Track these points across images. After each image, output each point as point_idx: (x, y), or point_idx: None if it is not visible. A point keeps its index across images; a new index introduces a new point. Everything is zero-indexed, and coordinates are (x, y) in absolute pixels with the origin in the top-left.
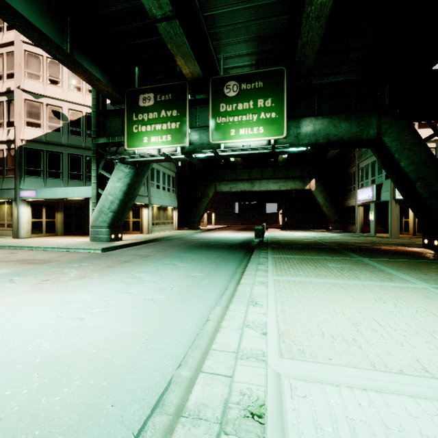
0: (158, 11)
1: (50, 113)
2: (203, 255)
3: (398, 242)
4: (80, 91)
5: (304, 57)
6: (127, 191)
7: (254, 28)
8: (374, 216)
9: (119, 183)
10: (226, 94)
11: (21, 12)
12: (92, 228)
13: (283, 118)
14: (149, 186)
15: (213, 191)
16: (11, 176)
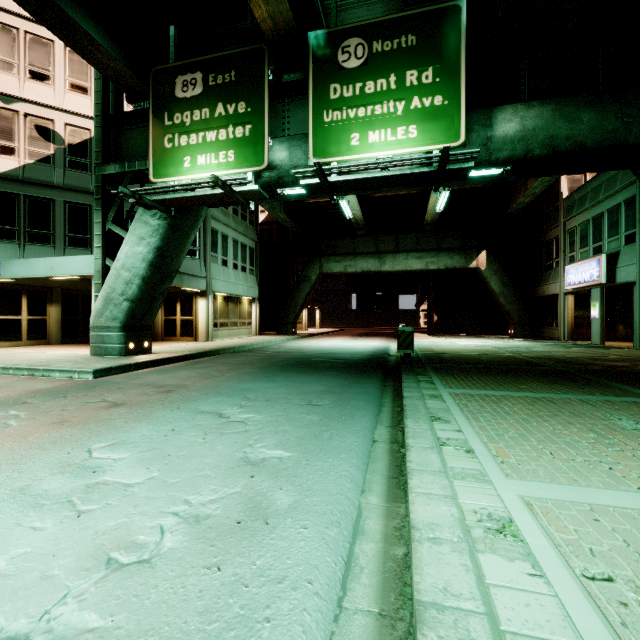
0: None
1: (31, 131)
2: (294, 387)
3: None
4: (86, 94)
5: None
6: (156, 261)
7: None
8: (600, 311)
9: (141, 247)
10: (341, 63)
11: None
12: (92, 330)
13: (459, 105)
14: (208, 260)
15: (318, 272)
16: None
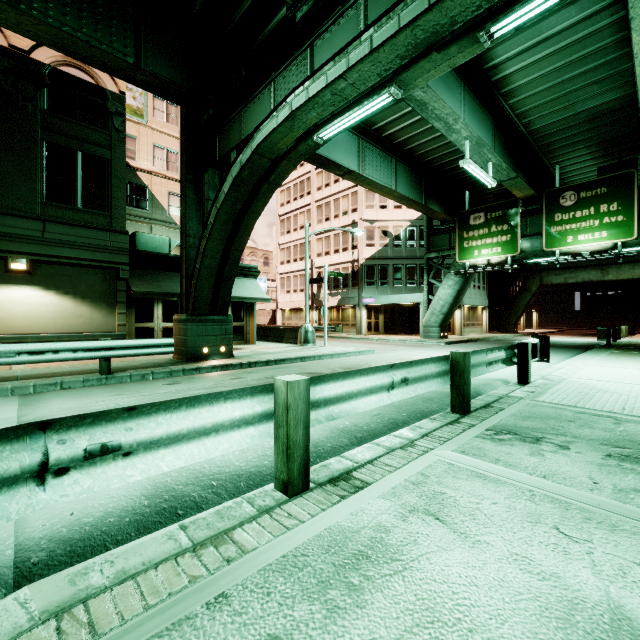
0: (505, 178)
1: (380, 234)
2: None
3: None
4: (401, 209)
5: None
6: (456, 296)
7: (595, 138)
8: None
9: (449, 290)
10: (561, 204)
11: (407, 195)
12: (424, 327)
13: (633, 220)
14: None
15: (538, 284)
16: (354, 287)
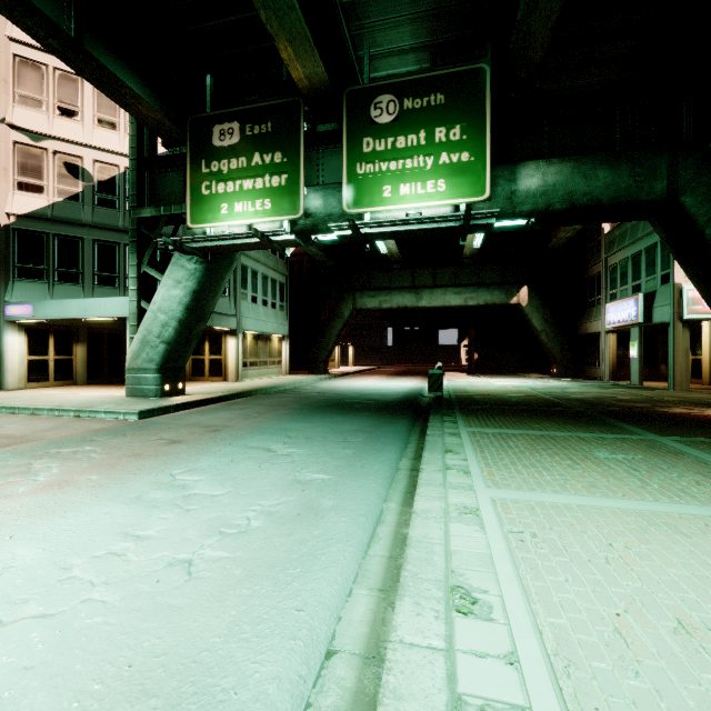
0: None
1: (60, 168)
2: (330, 427)
3: (696, 399)
4: (115, 129)
5: (527, 38)
6: (192, 304)
7: None
8: (639, 351)
9: (177, 290)
10: (374, 119)
11: None
12: (128, 372)
13: (484, 161)
14: (238, 298)
15: (351, 307)
16: None
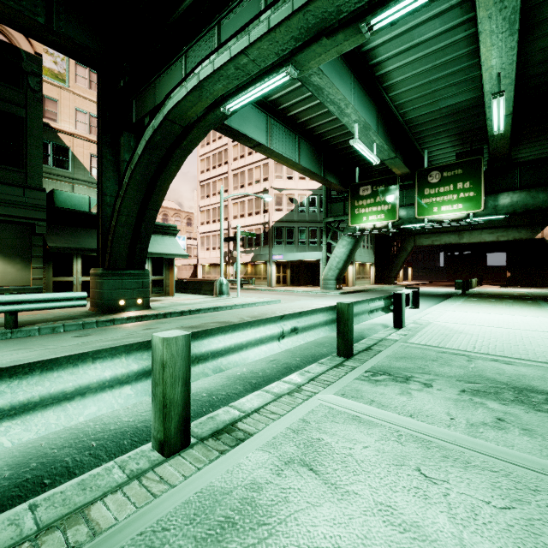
0: (386, 157)
1: (287, 200)
2: None
3: None
4: (305, 180)
5: (497, 152)
6: (349, 254)
7: (454, 130)
8: None
9: (343, 249)
10: (429, 181)
11: (309, 168)
12: (323, 280)
13: (480, 195)
14: None
15: (412, 245)
16: (265, 245)
